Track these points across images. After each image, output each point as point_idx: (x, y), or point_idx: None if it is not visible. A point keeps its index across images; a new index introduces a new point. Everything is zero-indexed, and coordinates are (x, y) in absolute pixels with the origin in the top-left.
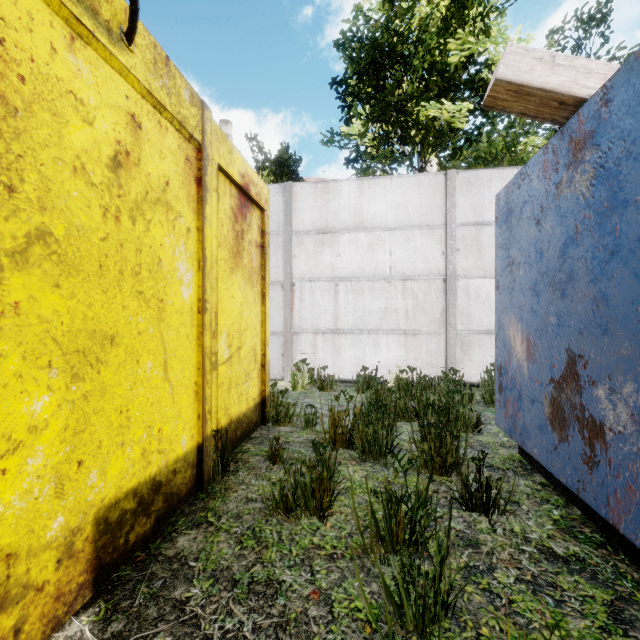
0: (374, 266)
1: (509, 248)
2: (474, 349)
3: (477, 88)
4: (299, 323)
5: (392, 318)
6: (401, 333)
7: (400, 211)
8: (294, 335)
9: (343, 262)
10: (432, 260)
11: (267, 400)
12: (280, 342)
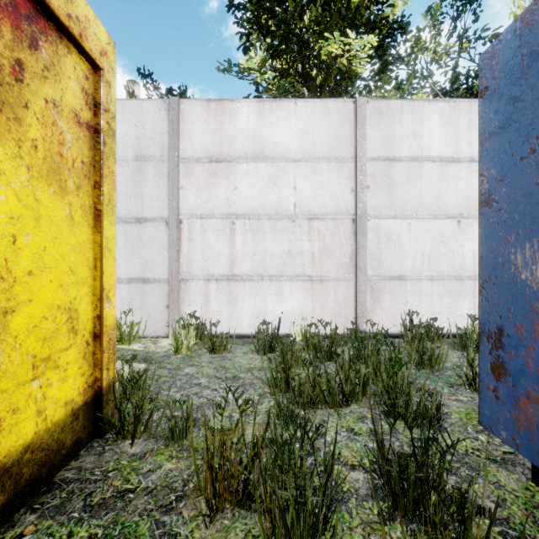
0: (276, 202)
1: (534, 122)
2: (385, 296)
3: (379, 28)
4: (187, 268)
5: (297, 262)
6: (307, 279)
7: (306, 140)
8: (181, 283)
9: (240, 196)
10: (340, 197)
11: (106, 393)
12: (164, 291)
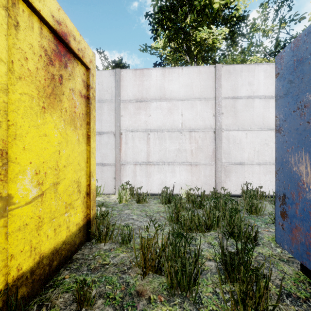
0: (172, 122)
1: (299, 94)
2: (232, 174)
3: (230, 22)
4: (125, 158)
5: (183, 155)
6: (188, 164)
7: (188, 89)
8: (121, 165)
9: (152, 120)
10: (207, 119)
11: (92, 221)
12: (113, 170)
